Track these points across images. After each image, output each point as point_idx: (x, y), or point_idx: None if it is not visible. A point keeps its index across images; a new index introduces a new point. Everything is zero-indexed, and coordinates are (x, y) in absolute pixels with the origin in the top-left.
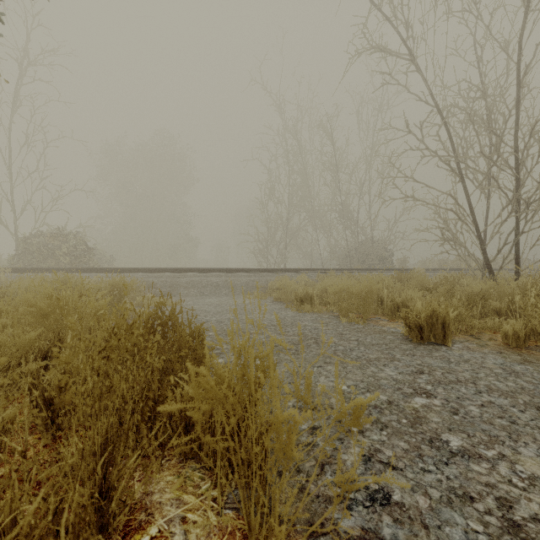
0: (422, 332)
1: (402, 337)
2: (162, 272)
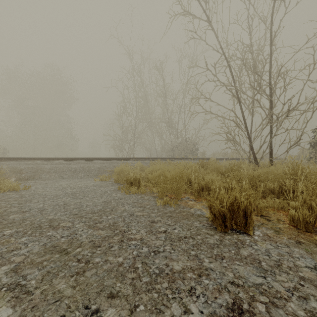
0: (226, 221)
1: (207, 224)
2: (37, 161)
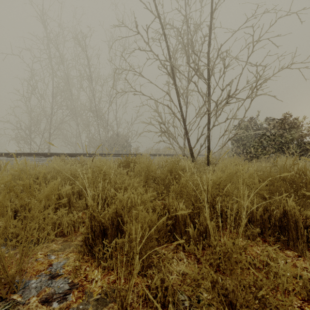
0: None
1: None
2: None
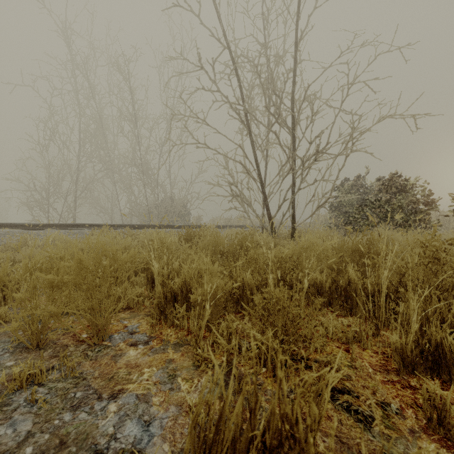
0: None
1: None
2: None
